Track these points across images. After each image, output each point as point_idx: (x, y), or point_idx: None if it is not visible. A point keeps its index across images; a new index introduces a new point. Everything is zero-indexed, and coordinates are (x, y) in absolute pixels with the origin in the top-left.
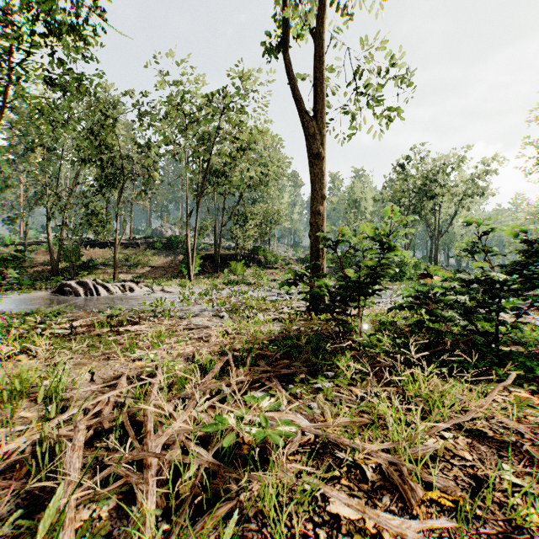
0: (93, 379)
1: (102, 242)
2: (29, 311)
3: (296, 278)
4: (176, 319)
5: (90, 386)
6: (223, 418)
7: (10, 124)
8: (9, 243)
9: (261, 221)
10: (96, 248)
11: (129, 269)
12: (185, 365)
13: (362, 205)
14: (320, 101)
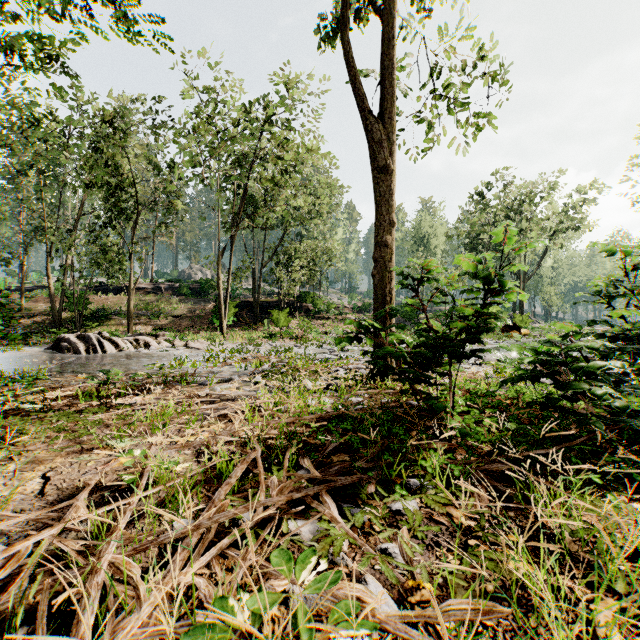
0: (43, 490)
1: (117, 287)
2: (5, 374)
3: (359, 332)
4: (195, 386)
5: (34, 504)
6: (228, 606)
7: (0, 141)
8: (4, 288)
9: (310, 262)
10: (109, 294)
11: (148, 320)
12: (193, 464)
13: (431, 242)
14: (387, 96)
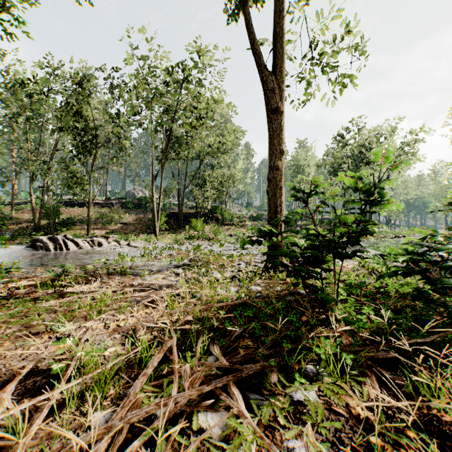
0: None
1: (81, 203)
2: None
3: (259, 236)
4: (131, 277)
5: None
6: None
7: None
8: None
9: (219, 184)
10: (75, 208)
11: (103, 226)
12: (119, 348)
13: (306, 170)
14: (278, 54)
